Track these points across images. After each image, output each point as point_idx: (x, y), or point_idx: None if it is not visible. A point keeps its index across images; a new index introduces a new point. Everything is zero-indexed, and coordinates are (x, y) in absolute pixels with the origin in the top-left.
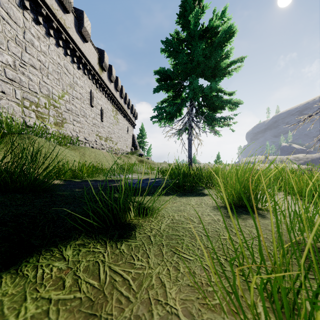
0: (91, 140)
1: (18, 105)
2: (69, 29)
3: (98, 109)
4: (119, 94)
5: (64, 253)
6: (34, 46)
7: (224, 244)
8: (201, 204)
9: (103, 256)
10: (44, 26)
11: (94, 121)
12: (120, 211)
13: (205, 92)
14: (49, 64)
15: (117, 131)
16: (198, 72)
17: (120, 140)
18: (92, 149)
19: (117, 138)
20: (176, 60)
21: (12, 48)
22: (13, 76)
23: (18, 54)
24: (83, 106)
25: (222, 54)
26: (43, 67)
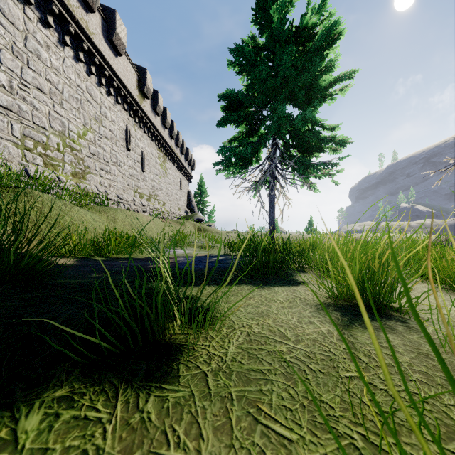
0: (126, 198)
1: (17, 146)
2: (94, 36)
3: (138, 153)
4: (168, 133)
5: (21, 424)
6: (41, 59)
7: (352, 391)
8: (295, 301)
9: (103, 432)
10: (57, 31)
11: (131, 171)
12: (157, 315)
13: (295, 124)
14: (64, 87)
15: (165, 186)
16: (285, 94)
17: (169, 199)
18: (127, 211)
19: (165, 196)
20: (251, 77)
21: (7, 61)
22: (9, 103)
23: (16, 71)
24: (115, 149)
25: (322, 66)
26: (54, 91)
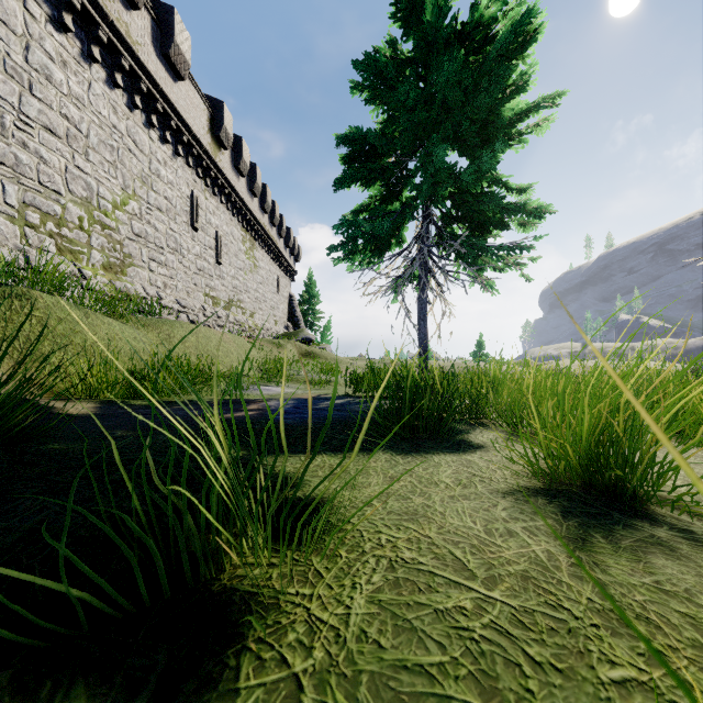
0: (192, 305)
1: (12, 220)
2: (140, 48)
3: (210, 235)
4: (258, 204)
5: None
6: (52, 83)
7: None
8: (473, 484)
9: None
10: (78, 37)
11: (200, 263)
12: None
13: (463, 181)
14: (91, 127)
15: (253, 287)
16: (445, 132)
17: (260, 306)
18: (190, 325)
19: (253, 302)
20: (389, 108)
21: None
22: None
23: (11, 99)
24: (173, 227)
25: (508, 83)
26: (75, 134)
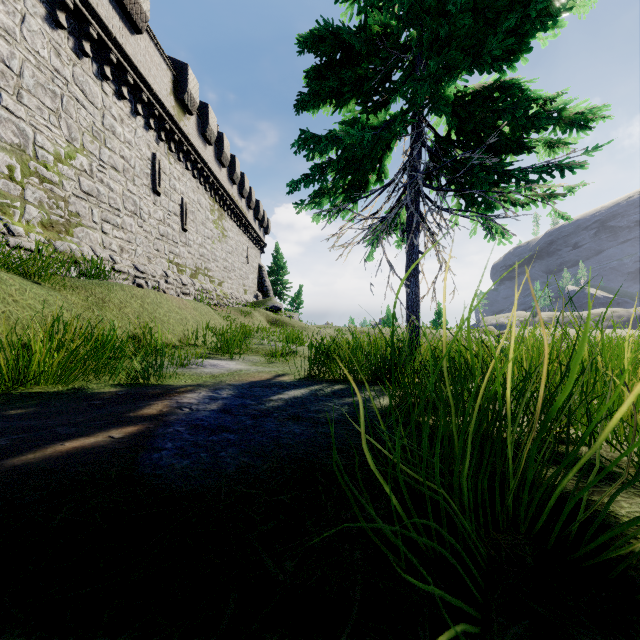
0: (152, 271)
1: None
2: None
3: (175, 201)
4: (226, 174)
5: None
6: None
7: None
8: None
9: None
10: None
11: (163, 229)
12: None
13: (492, 50)
14: (25, 66)
15: (222, 256)
16: None
17: (229, 276)
18: (135, 289)
19: (222, 271)
20: None
21: None
22: None
23: None
24: (132, 189)
25: None
26: (2, 70)
